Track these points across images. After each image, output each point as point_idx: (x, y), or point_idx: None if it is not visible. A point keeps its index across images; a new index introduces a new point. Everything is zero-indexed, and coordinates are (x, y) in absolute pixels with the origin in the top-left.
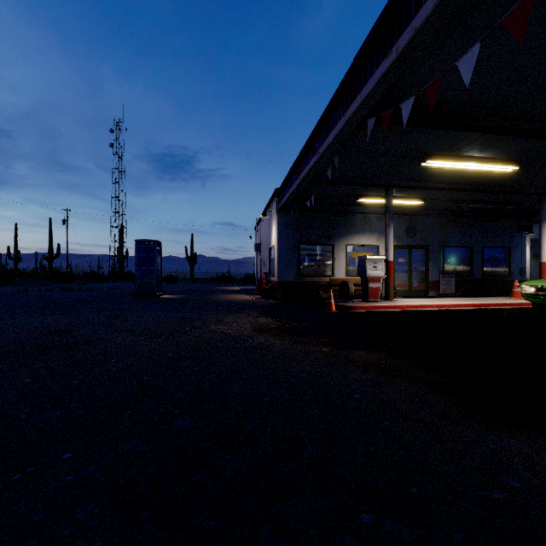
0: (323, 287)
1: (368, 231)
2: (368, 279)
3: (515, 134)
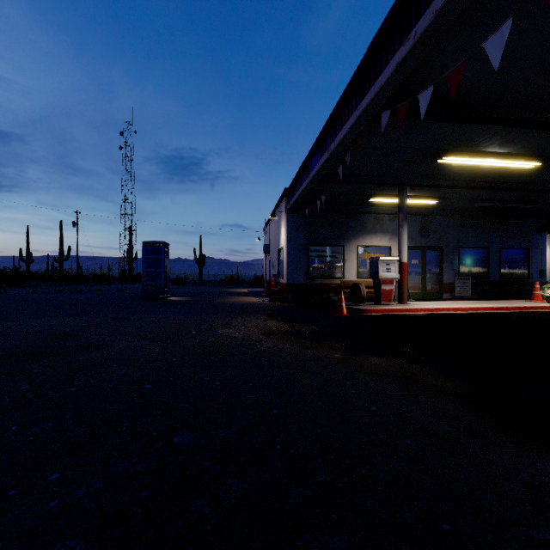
0: (334, 289)
1: (379, 232)
2: (380, 281)
3: (540, 127)
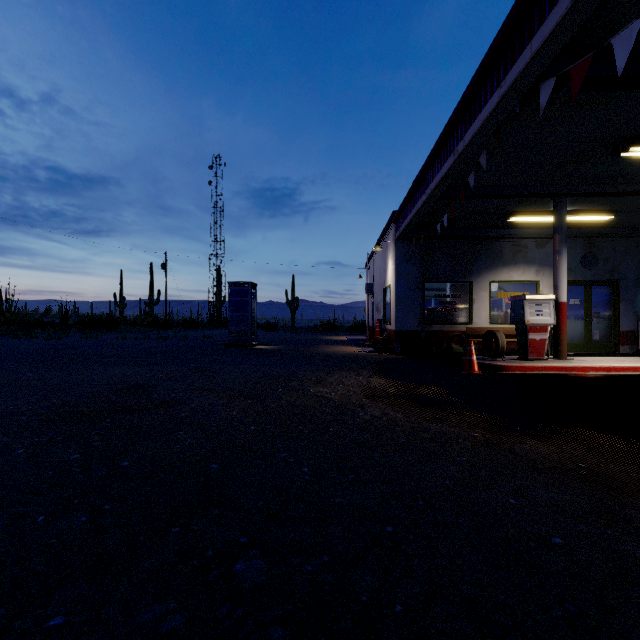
0: (457, 338)
1: (522, 262)
2: (527, 328)
3: None
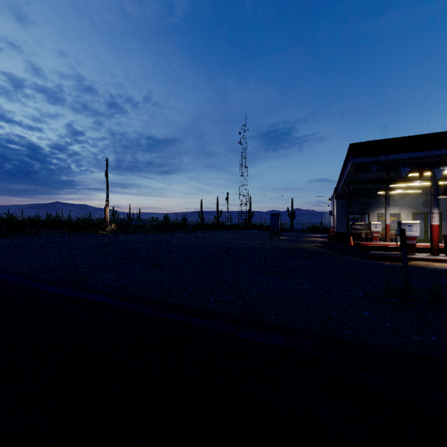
0: None
1: (392, 205)
2: (372, 232)
3: (415, 180)
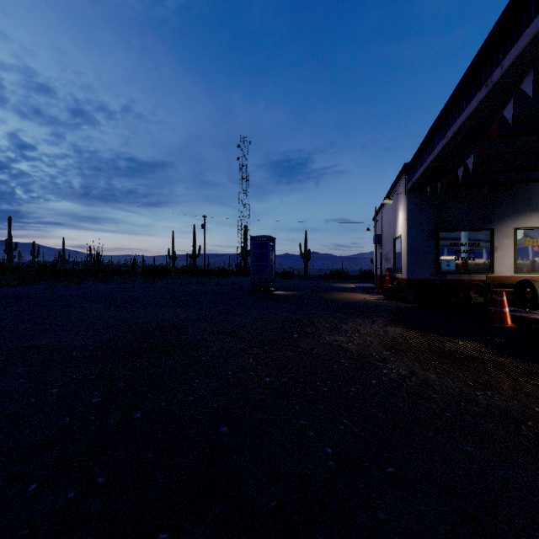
0: (475, 287)
1: None
2: None
3: None
